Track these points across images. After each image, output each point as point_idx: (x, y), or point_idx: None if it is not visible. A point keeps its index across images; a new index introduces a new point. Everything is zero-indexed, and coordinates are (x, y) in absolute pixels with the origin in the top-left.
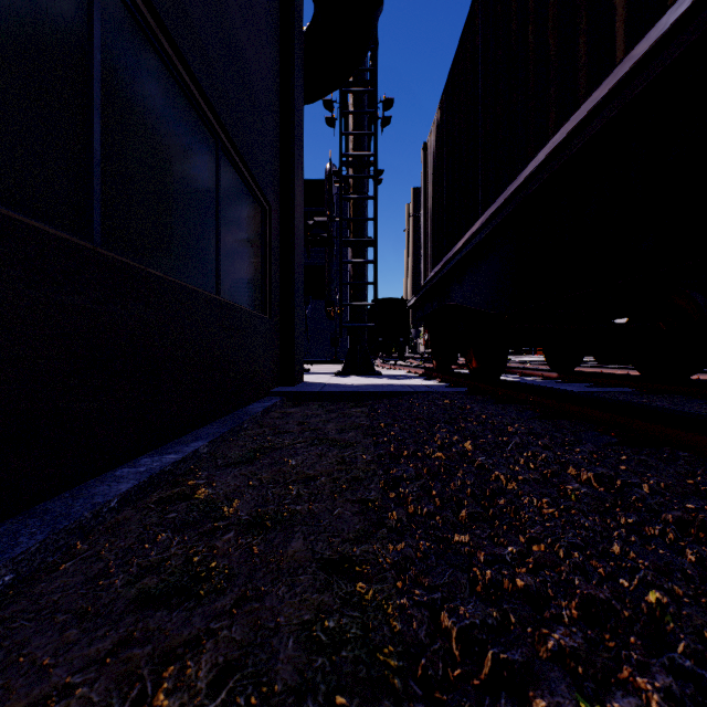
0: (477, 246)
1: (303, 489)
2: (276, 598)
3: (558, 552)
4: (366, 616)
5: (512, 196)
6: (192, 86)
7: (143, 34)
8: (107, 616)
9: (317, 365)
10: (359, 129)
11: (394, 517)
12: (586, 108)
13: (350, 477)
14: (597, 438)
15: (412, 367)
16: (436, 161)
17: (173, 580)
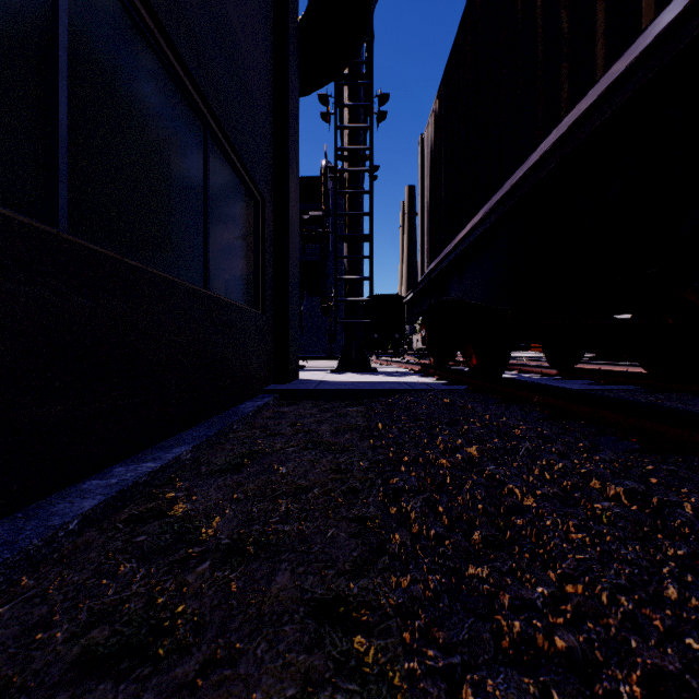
0: (481, 237)
1: (293, 504)
2: (253, 660)
3: (602, 598)
4: (366, 691)
5: (521, 180)
6: (177, 65)
7: (120, 3)
8: (35, 691)
9: (313, 361)
10: (355, 123)
11: (397, 541)
12: (610, 76)
13: (346, 489)
14: (616, 443)
15: (408, 363)
16: (434, 153)
17: (129, 632)
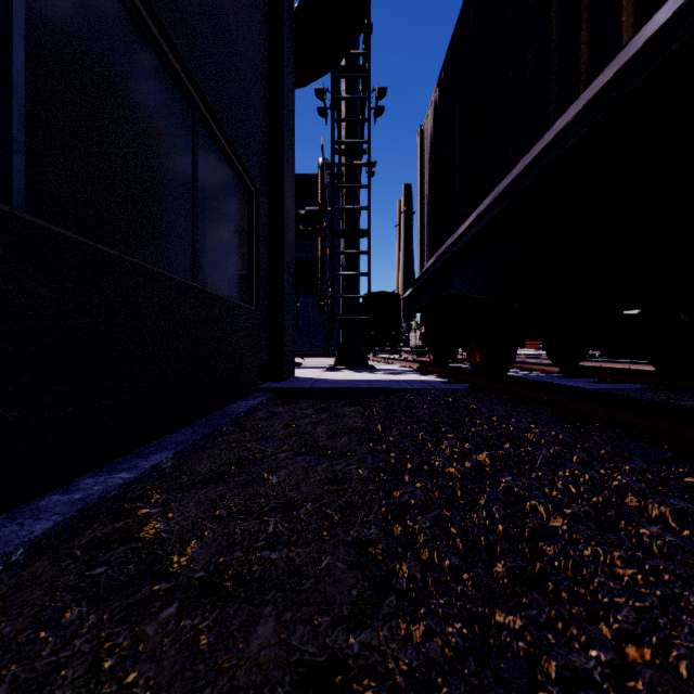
0: (488, 226)
1: (282, 523)
2: None
3: (682, 673)
4: None
5: (536, 159)
6: (160, 38)
7: None
8: None
9: (310, 358)
10: (352, 116)
11: (405, 575)
12: (649, 30)
13: (343, 503)
14: (644, 450)
15: (406, 361)
16: (434, 144)
17: None
